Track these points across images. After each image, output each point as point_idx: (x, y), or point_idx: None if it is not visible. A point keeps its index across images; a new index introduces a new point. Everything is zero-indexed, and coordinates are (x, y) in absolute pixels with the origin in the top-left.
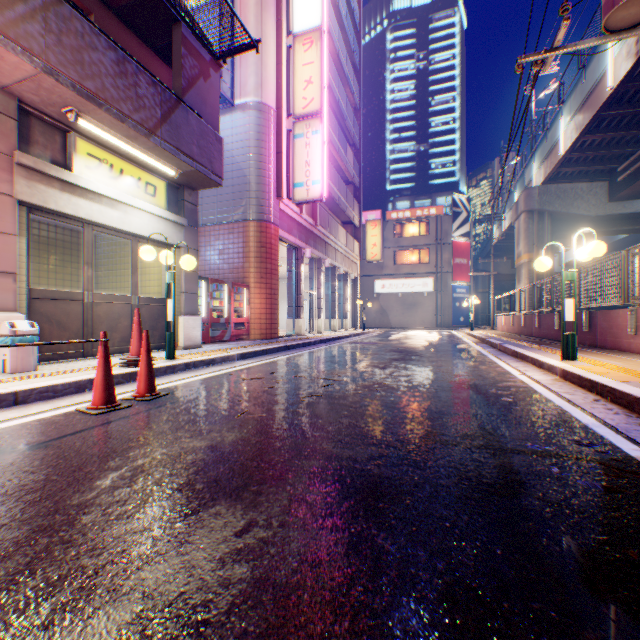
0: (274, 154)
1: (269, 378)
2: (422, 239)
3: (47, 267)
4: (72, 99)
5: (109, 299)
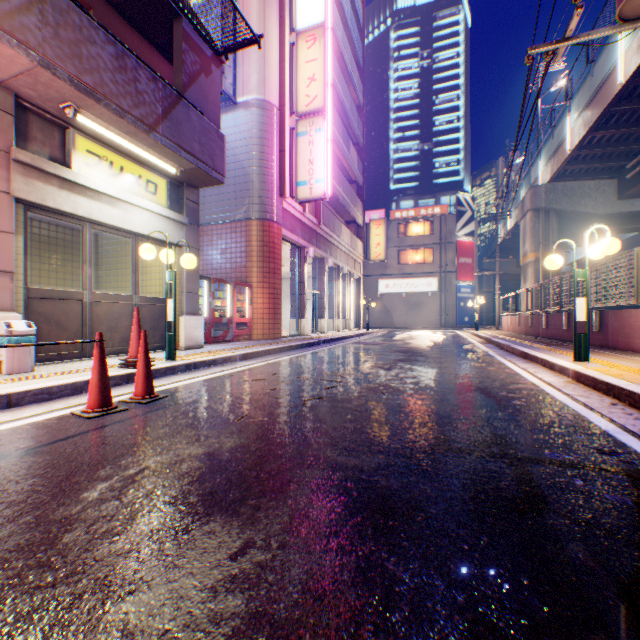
0: (277, 152)
1: (271, 379)
2: (426, 238)
3: (48, 266)
4: (70, 94)
5: (109, 299)
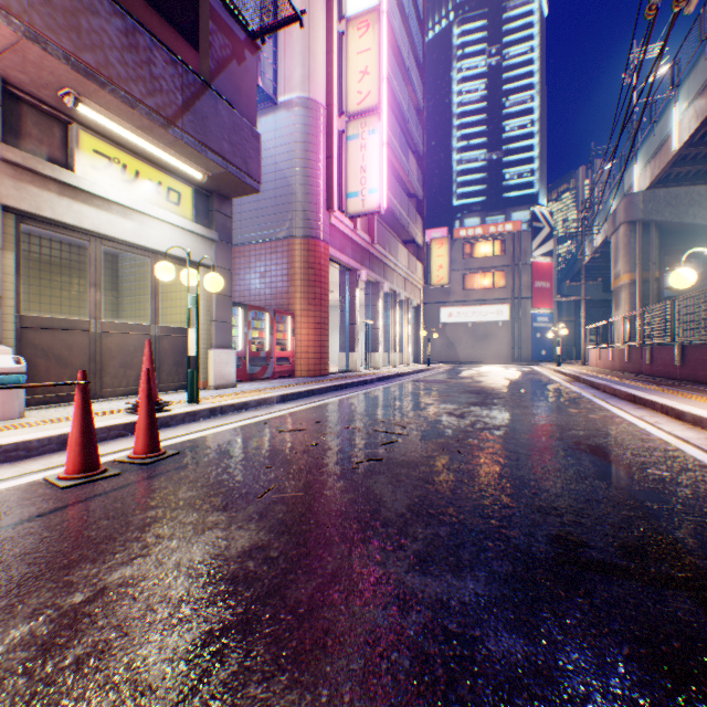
0: (324, 159)
1: (313, 430)
2: (496, 260)
3: (59, 292)
4: (67, 76)
5: (122, 329)
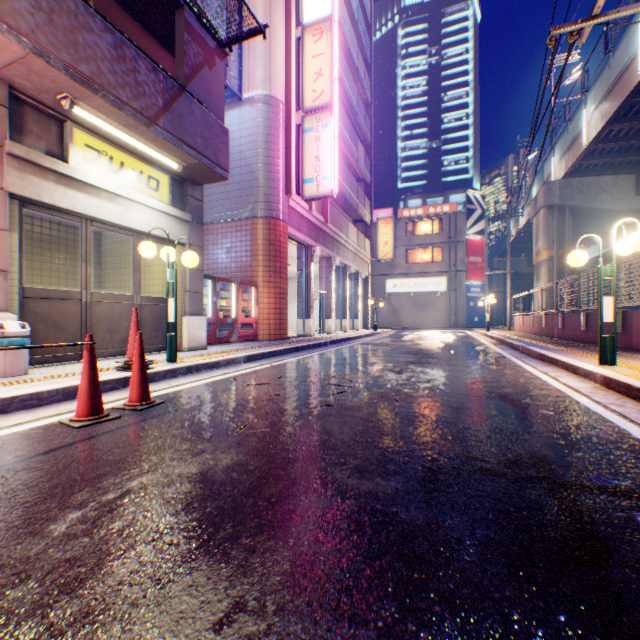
0: (283, 149)
1: (275, 383)
2: (435, 237)
3: (49, 266)
4: (65, 84)
5: (109, 298)
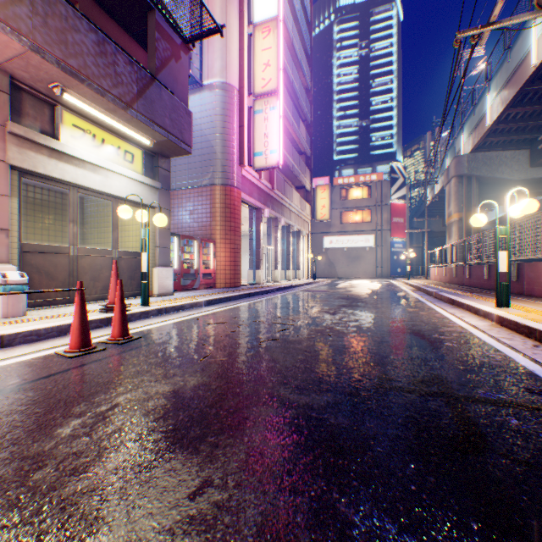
0: (237, 127)
1: (231, 323)
2: (364, 201)
3: (41, 225)
4: (57, 75)
5: (92, 252)
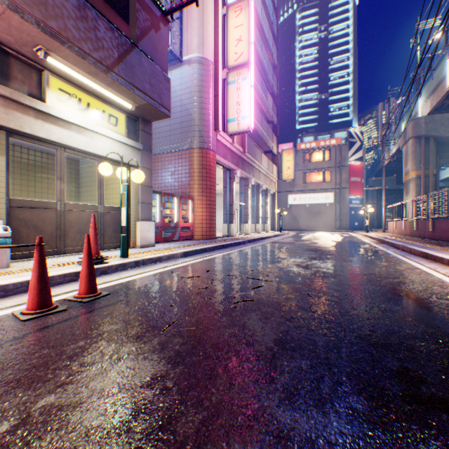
0: (212, 97)
1: (204, 277)
2: (324, 163)
3: (41, 184)
4: (38, 37)
5: (78, 208)
